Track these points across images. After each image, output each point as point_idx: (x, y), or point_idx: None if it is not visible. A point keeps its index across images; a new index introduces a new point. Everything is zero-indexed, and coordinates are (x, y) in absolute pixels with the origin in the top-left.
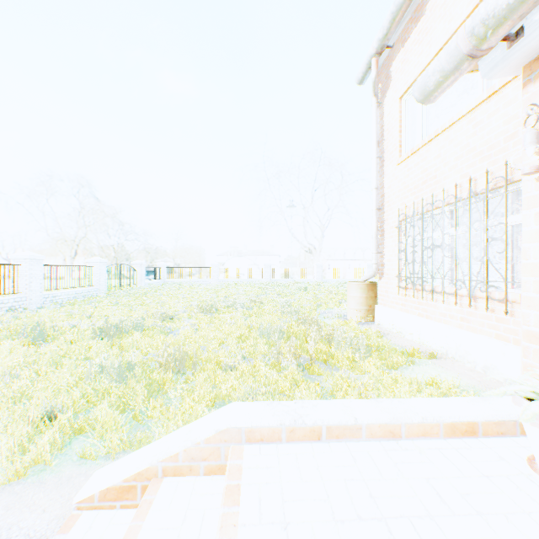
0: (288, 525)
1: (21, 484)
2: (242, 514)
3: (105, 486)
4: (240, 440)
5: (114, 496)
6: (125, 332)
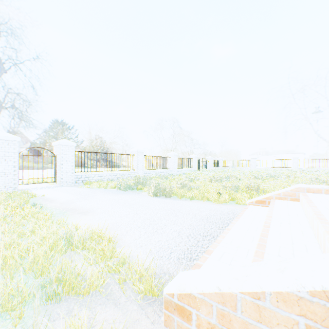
0: (326, 199)
1: (222, 204)
2: (309, 197)
3: (256, 199)
4: (303, 191)
5: (258, 202)
6: (221, 182)
